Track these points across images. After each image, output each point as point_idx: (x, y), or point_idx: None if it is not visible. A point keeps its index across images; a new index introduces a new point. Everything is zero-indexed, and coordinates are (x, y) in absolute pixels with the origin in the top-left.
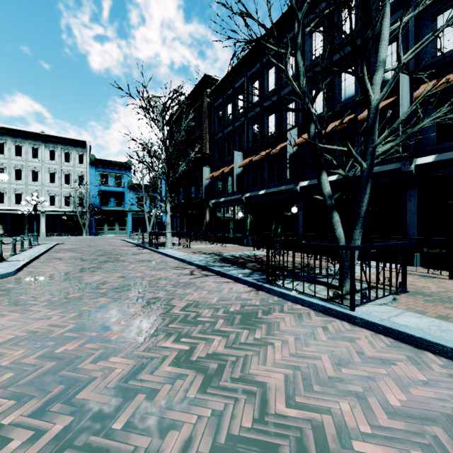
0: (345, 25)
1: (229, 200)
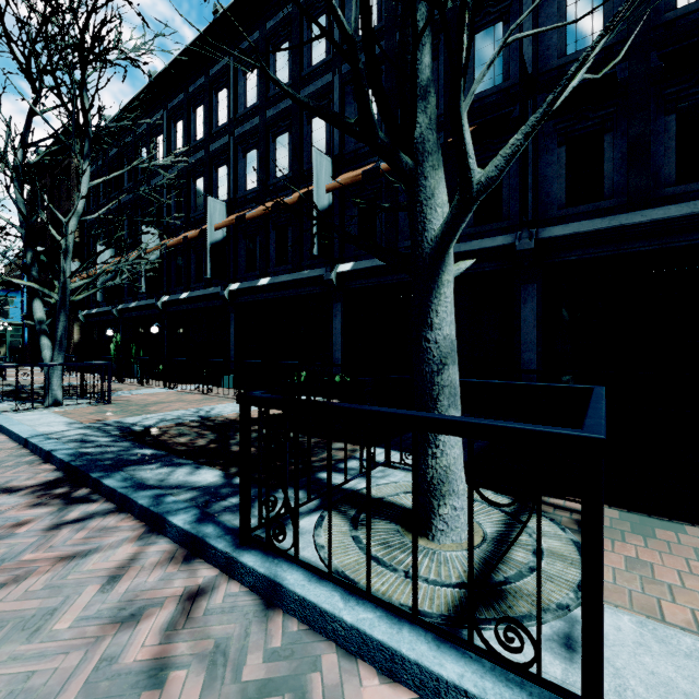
0: (198, 128)
1: (102, 312)
